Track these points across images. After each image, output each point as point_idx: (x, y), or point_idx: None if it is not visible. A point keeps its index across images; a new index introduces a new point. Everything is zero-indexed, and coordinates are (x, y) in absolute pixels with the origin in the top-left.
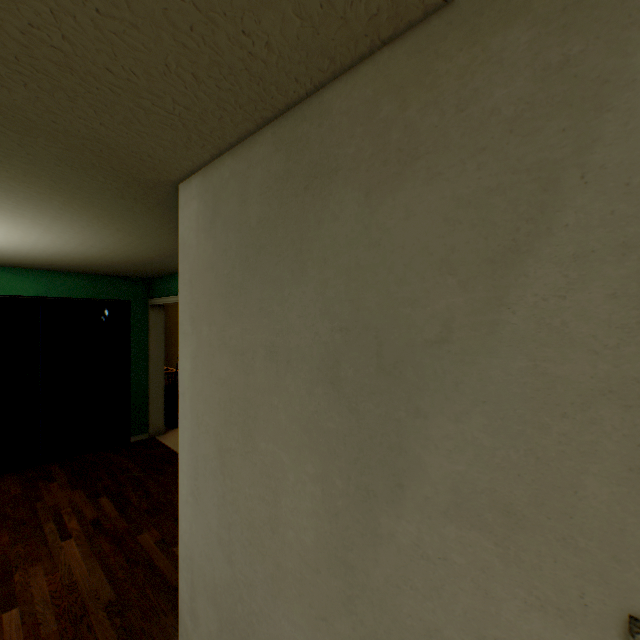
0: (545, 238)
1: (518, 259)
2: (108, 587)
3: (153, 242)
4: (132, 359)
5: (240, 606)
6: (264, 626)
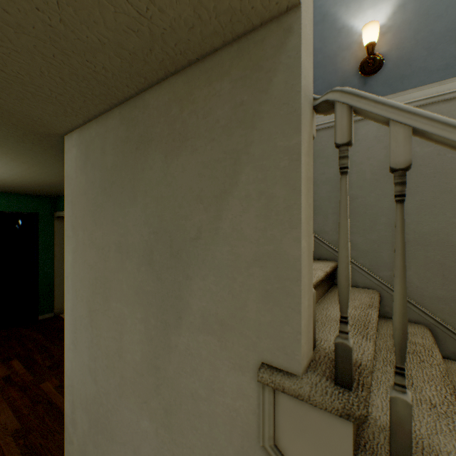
0: (235, 187)
1: (226, 196)
2: (15, 420)
3: (53, 171)
4: (40, 257)
5: (101, 408)
6: (115, 416)
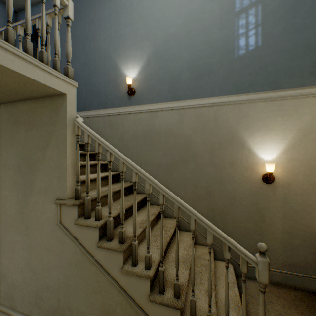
0: (50, 144)
1: (48, 147)
2: None
3: None
4: None
5: None
6: (2, 241)
